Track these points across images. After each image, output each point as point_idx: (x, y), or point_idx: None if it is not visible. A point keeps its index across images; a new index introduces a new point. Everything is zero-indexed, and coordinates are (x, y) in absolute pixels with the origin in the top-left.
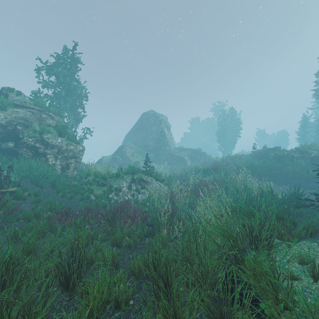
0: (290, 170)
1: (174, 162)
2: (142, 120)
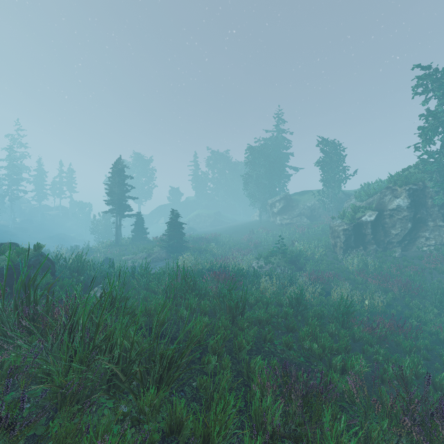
0: None
1: None
2: None
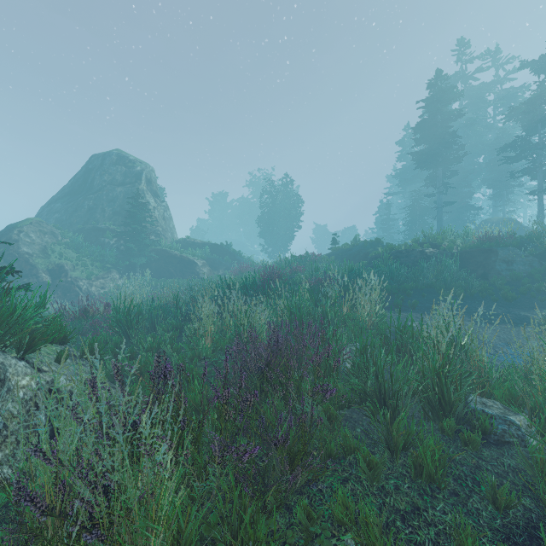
0: (430, 280)
1: (171, 272)
2: (91, 171)
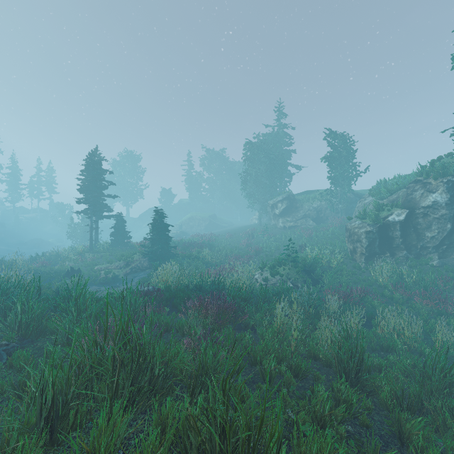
0: None
1: None
2: None
